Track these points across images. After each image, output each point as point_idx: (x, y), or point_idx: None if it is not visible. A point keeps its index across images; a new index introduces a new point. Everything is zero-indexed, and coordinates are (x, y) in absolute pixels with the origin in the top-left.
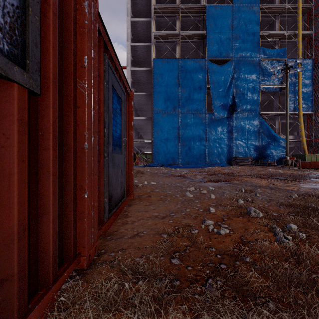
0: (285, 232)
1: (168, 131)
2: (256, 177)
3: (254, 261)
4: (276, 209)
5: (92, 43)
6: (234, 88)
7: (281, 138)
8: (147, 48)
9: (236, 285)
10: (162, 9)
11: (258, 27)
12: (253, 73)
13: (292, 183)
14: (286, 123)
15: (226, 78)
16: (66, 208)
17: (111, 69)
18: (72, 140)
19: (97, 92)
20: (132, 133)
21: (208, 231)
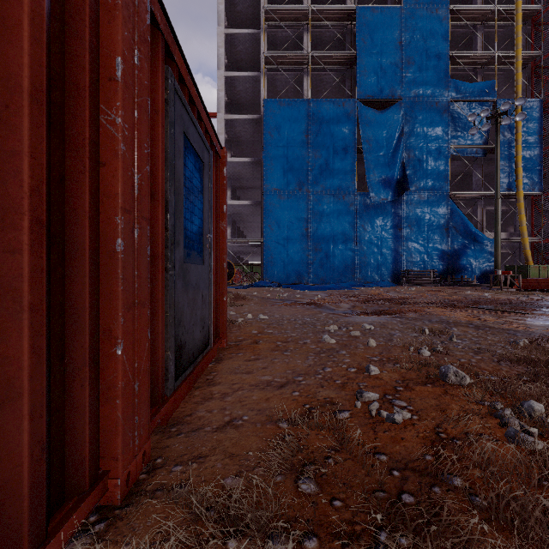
0: (521, 417)
1: (290, 226)
2: (446, 305)
3: (471, 487)
4: (493, 368)
5: (135, 34)
6: (404, 150)
7: (487, 238)
8: (253, 80)
9: (440, 548)
10: (280, 14)
11: (446, 44)
12: (437, 124)
13: (511, 317)
14: (495, 212)
15: (391, 133)
16: (72, 380)
17: (182, 99)
18: (86, 234)
19: (147, 137)
20: (224, 226)
21: (370, 414)
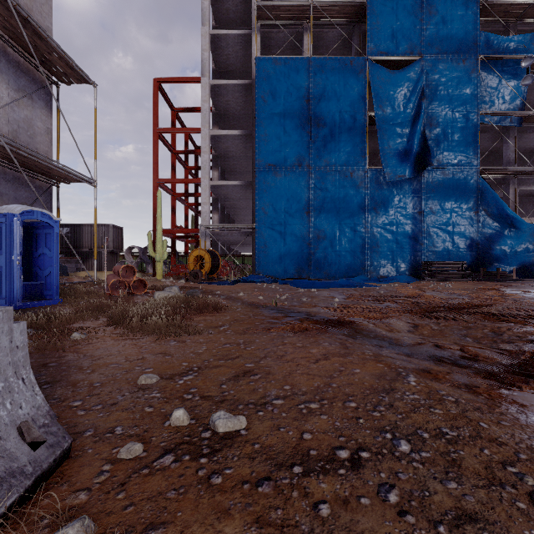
0: None
1: (287, 209)
2: None
3: None
4: None
5: None
6: (425, 118)
7: (526, 223)
8: (243, 40)
9: None
10: None
11: None
12: (465, 85)
13: None
14: None
15: (409, 97)
16: None
17: None
18: None
19: None
20: None
21: None
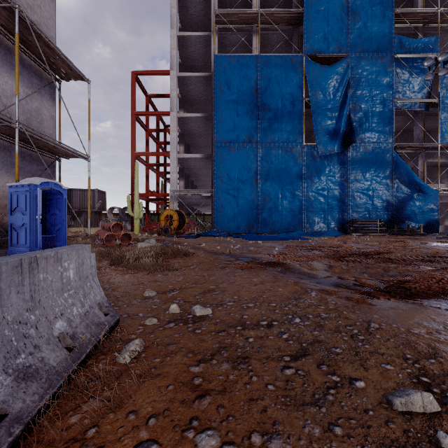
0: None
1: (240, 177)
2: None
3: None
4: None
5: None
6: (350, 104)
7: (431, 188)
8: (204, 40)
9: None
10: None
11: (391, 1)
12: (382, 78)
13: None
14: None
15: (337, 87)
16: None
17: None
18: None
19: None
20: None
21: None
